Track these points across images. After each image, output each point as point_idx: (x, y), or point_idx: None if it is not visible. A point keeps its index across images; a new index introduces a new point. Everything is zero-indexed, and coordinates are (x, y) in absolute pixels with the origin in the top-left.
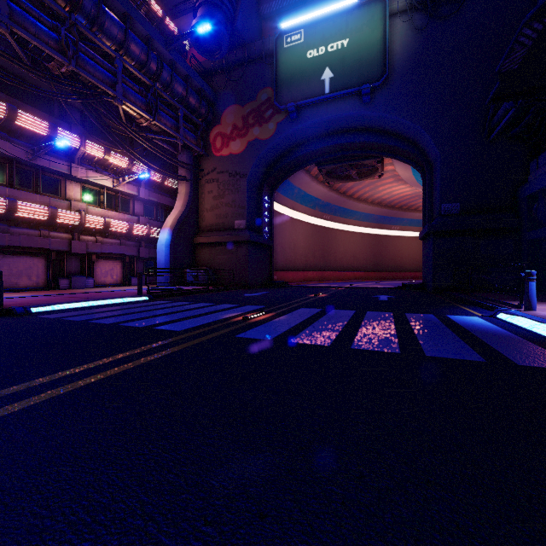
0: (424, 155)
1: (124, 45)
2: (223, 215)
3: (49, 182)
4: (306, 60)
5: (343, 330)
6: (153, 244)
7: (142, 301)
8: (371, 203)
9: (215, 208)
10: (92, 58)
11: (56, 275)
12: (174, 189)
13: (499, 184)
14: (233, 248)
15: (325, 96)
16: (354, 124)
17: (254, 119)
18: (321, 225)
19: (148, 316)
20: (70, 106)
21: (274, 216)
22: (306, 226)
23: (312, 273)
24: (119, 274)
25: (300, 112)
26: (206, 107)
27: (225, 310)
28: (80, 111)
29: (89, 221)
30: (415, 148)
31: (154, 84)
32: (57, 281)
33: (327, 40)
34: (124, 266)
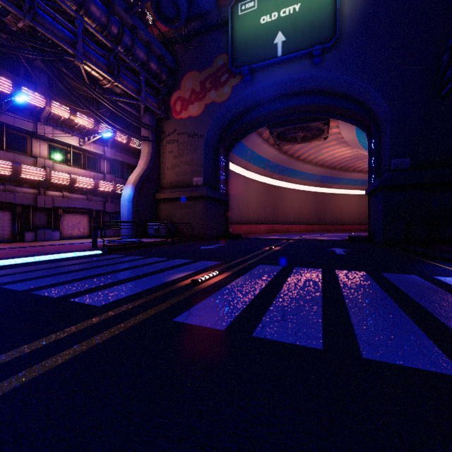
0: (371, 115)
1: (83, 5)
2: (182, 173)
3: (15, 140)
4: (260, 26)
5: (325, 306)
6: (119, 200)
7: (94, 255)
8: (315, 164)
9: (175, 166)
10: (53, 18)
11: (22, 228)
12: (138, 150)
13: (450, 139)
14: (191, 203)
15: (278, 59)
16: (304, 87)
17: (211, 84)
18: (271, 184)
19: (80, 278)
20: (36, 68)
21: (229, 174)
22: (258, 184)
23: (263, 226)
24: (85, 227)
25: (254, 75)
26: (166, 73)
27: (175, 267)
28: (47, 74)
29: (54, 177)
30: (363, 108)
31: (116, 47)
32: (22, 234)
33: (279, 6)
34: (91, 220)
